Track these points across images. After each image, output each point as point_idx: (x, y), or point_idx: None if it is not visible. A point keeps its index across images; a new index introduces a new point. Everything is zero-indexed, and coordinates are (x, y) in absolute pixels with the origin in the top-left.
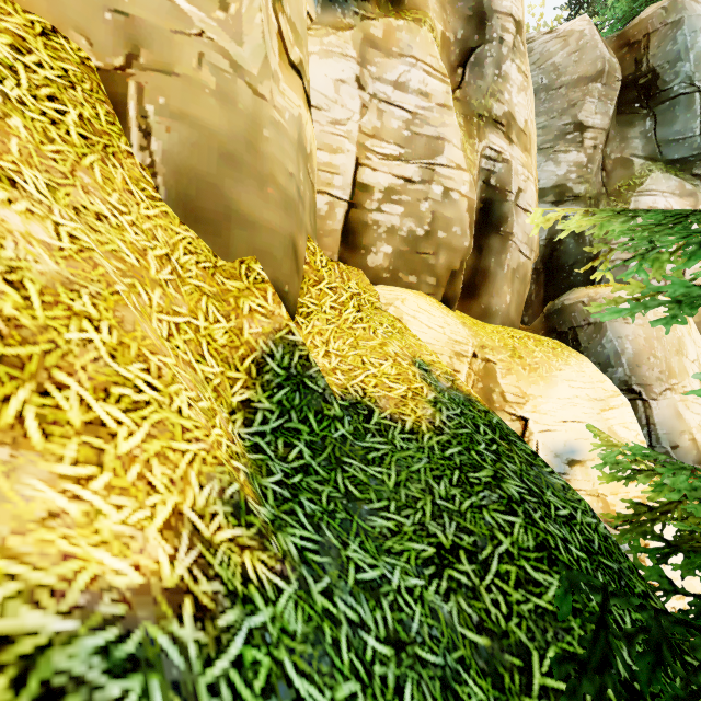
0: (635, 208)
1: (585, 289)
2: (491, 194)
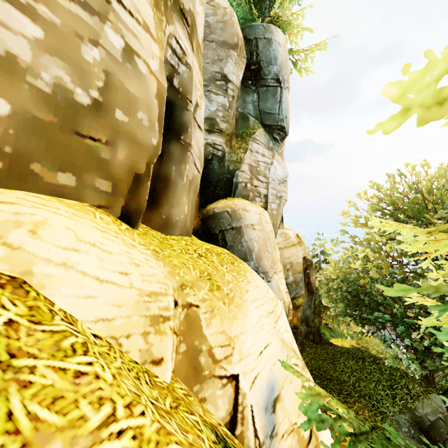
0: (251, 149)
1: (227, 201)
2: (173, 96)
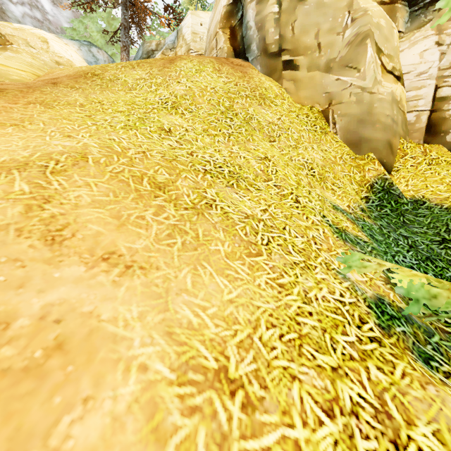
0: None
1: None
2: None
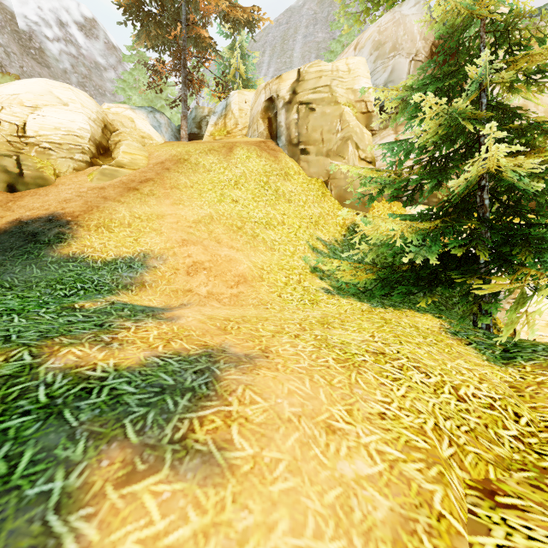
0: None
1: None
2: None
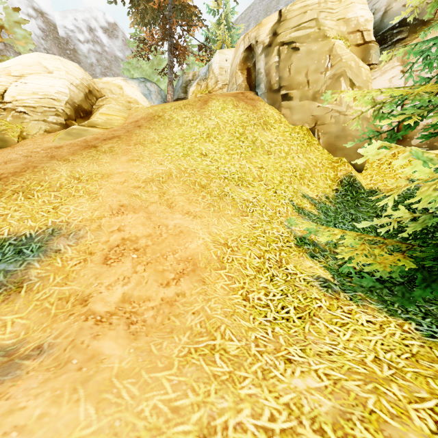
0: None
1: None
2: None
